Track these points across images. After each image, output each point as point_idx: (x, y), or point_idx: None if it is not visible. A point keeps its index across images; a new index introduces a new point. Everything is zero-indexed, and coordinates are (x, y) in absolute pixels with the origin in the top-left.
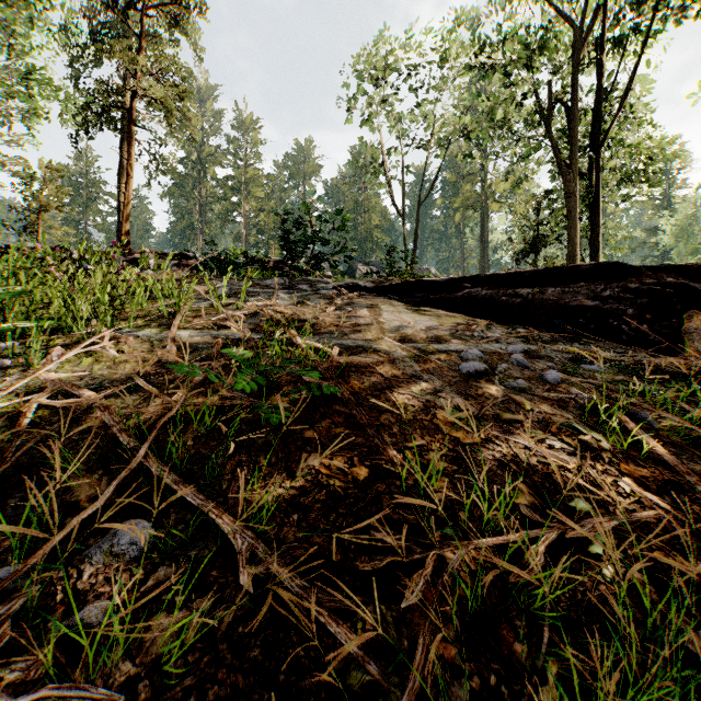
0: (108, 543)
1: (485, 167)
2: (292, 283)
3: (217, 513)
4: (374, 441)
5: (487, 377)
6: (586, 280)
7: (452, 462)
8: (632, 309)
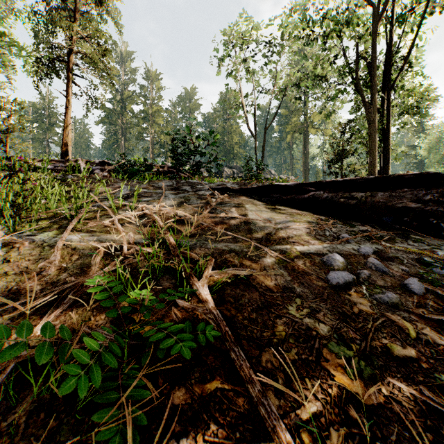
0: None
1: (306, 105)
2: (178, 184)
3: None
4: (258, 409)
5: (355, 287)
6: (408, 187)
7: None
8: None
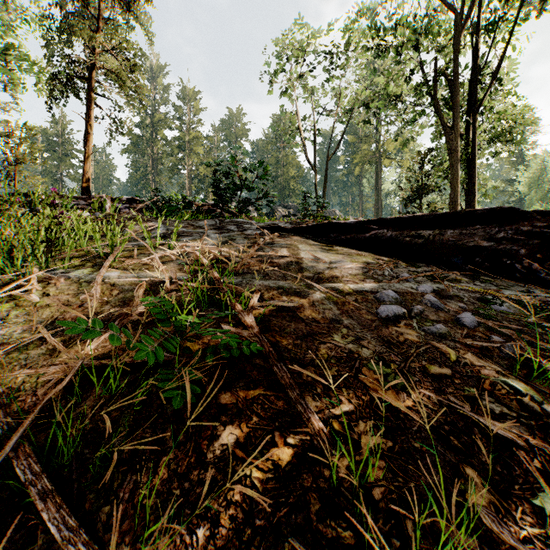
0: None
1: (379, 130)
2: (222, 224)
3: None
4: (296, 408)
5: (405, 320)
6: (481, 223)
7: (386, 435)
8: (524, 249)
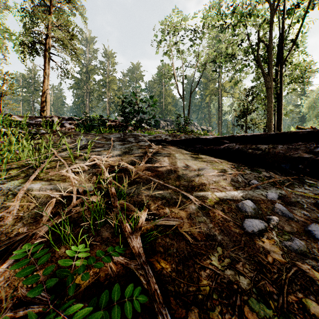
0: None
1: (220, 75)
2: (125, 136)
3: None
4: None
5: (267, 233)
6: (302, 141)
7: None
8: None
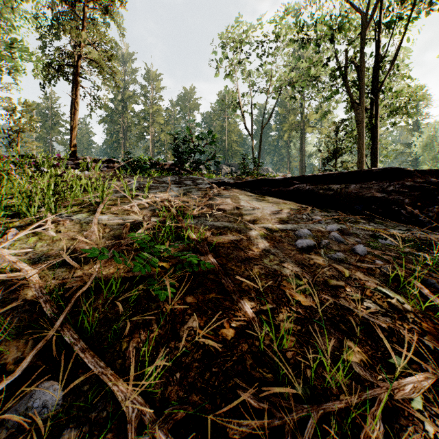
0: (24, 406)
1: (303, 104)
2: (181, 179)
3: (113, 380)
4: (237, 305)
5: (315, 250)
6: (376, 180)
7: (297, 323)
8: (408, 199)
